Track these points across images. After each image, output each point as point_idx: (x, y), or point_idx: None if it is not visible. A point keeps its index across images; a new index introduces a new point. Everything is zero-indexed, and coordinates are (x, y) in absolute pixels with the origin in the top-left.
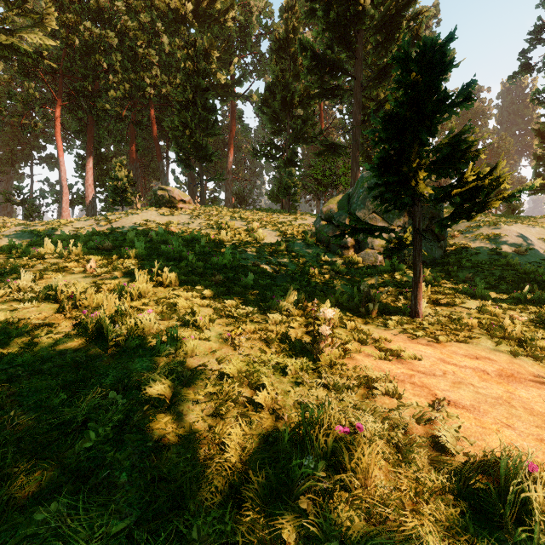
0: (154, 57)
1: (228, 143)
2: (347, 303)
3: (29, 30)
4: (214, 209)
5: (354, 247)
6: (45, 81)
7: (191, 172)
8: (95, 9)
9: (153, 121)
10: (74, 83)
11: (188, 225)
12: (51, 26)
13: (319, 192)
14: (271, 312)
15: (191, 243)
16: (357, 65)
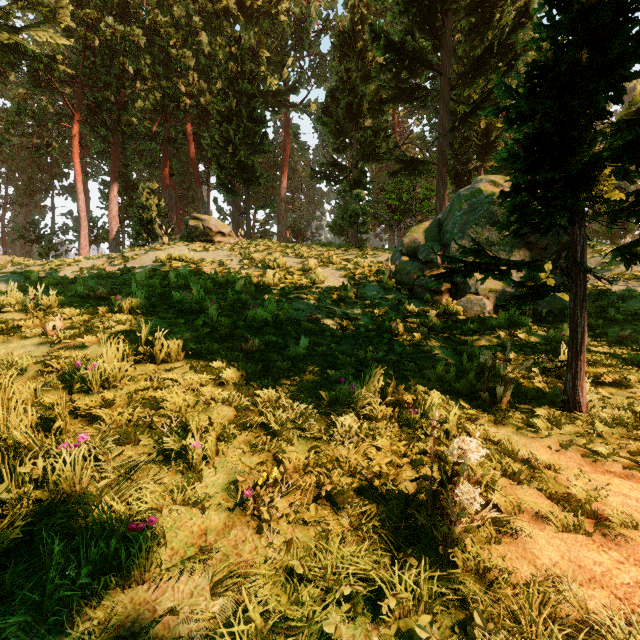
0: (190, 59)
1: (281, 165)
2: (456, 382)
3: (37, 27)
4: (261, 243)
5: (450, 291)
6: (60, 91)
7: (236, 200)
8: (119, 3)
9: (190, 138)
10: (95, 94)
11: (226, 263)
12: (65, 23)
13: (393, 222)
14: (337, 412)
15: (224, 288)
16: (444, 56)
